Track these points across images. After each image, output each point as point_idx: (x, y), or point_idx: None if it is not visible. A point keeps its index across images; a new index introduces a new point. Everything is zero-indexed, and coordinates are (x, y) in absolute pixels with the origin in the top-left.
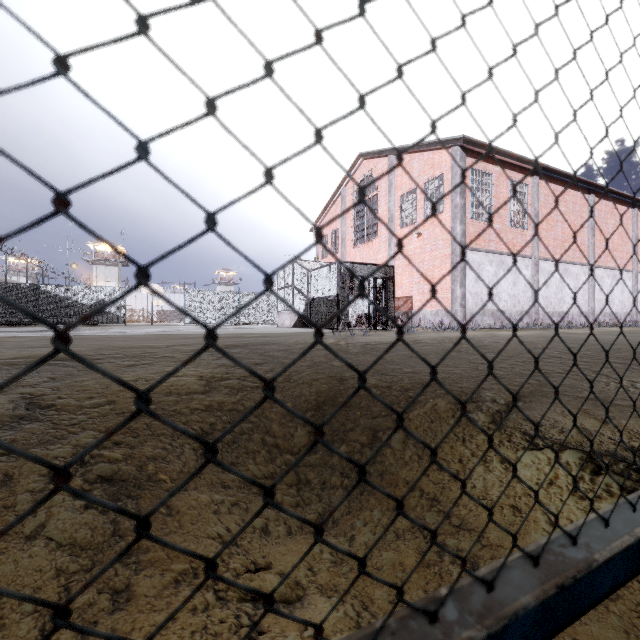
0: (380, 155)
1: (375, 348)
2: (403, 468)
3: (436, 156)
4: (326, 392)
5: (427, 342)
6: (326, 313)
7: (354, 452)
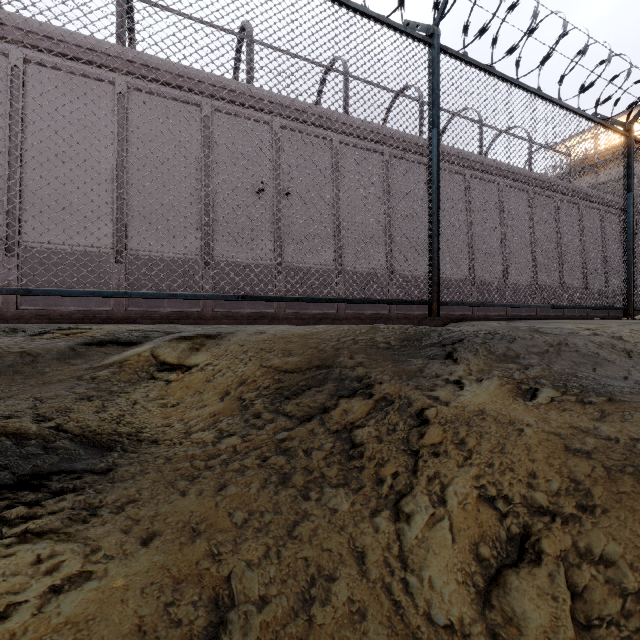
0: None
1: None
2: None
3: None
4: None
5: None
6: None
7: None
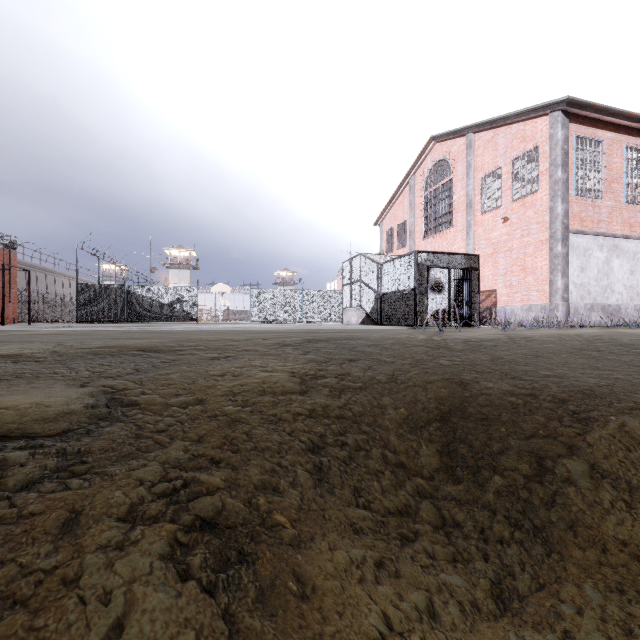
0: (456, 135)
1: (481, 345)
2: (605, 520)
3: (528, 127)
4: (448, 398)
5: (543, 339)
6: (400, 309)
7: (516, 487)
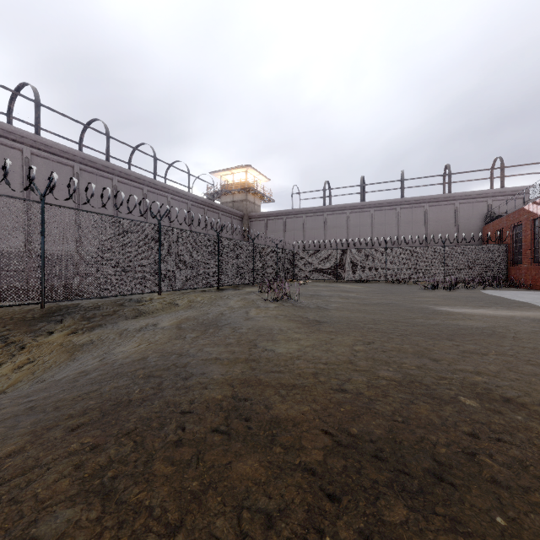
0: None
1: None
2: None
3: None
4: None
5: None
6: None
7: None
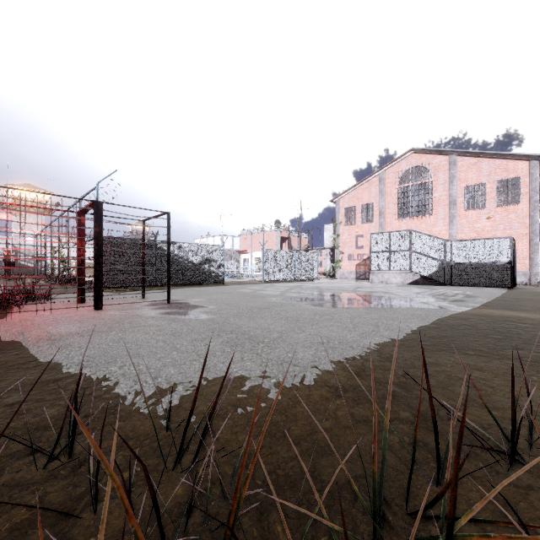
0: (438, 153)
1: None
2: None
3: (511, 164)
4: None
5: None
6: (485, 275)
7: None
